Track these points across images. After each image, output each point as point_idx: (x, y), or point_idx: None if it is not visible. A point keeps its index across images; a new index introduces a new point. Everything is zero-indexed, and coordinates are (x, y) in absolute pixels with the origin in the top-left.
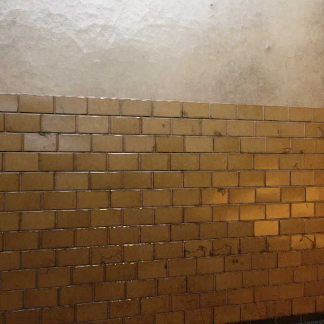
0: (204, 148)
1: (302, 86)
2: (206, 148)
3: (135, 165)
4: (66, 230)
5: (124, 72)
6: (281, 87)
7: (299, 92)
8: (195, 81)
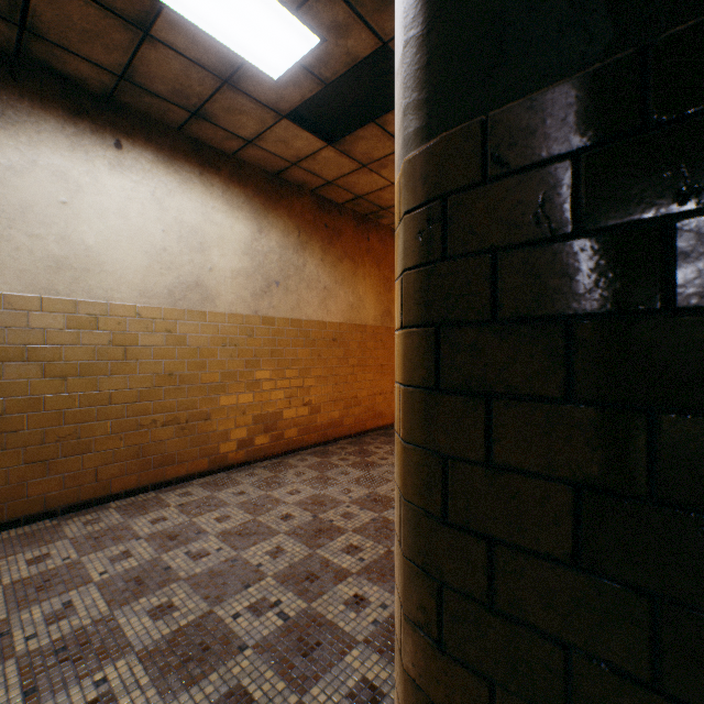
0: (158, 342)
1: (237, 299)
2: (159, 343)
3: (93, 356)
4: (17, 415)
5: (81, 277)
6: (221, 298)
7: (235, 303)
8: (150, 289)
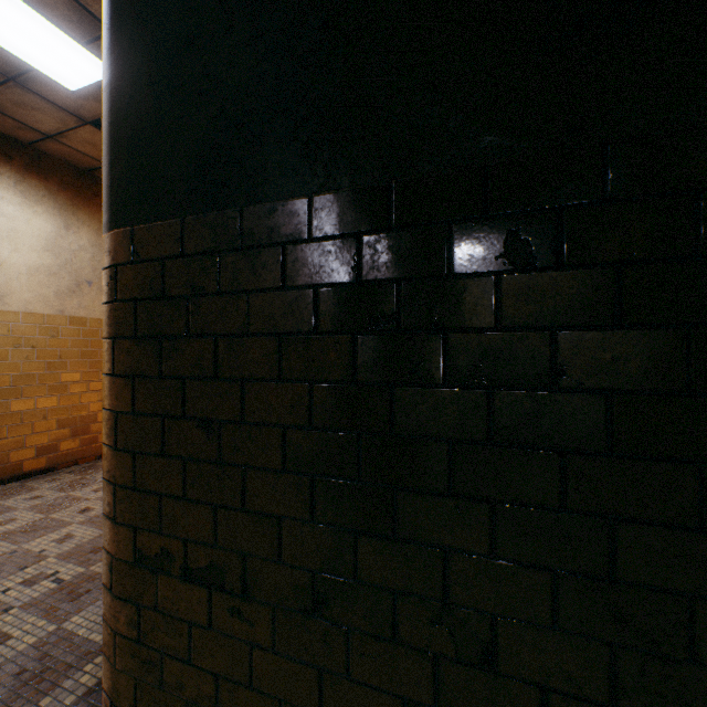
0: None
1: (36, 297)
2: None
3: None
4: None
5: None
6: (14, 296)
7: (33, 301)
8: None
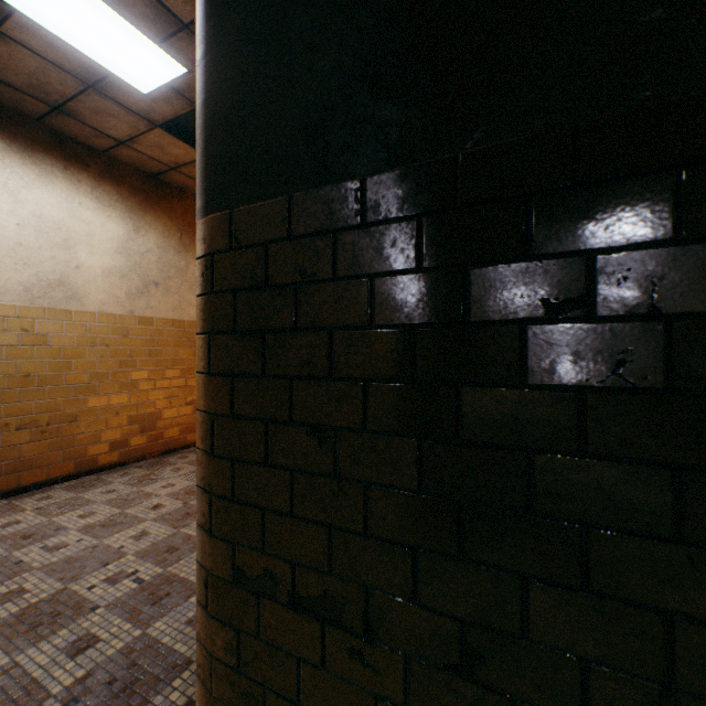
0: (11, 342)
1: (110, 298)
2: (13, 342)
3: None
4: None
5: None
6: (90, 297)
7: (107, 302)
8: (1, 285)
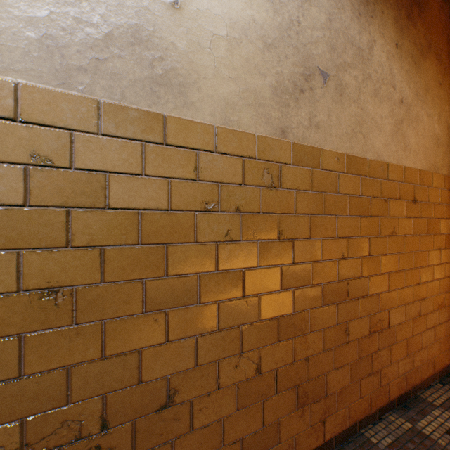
0: None
1: (241, 93)
2: (4, 194)
3: None
4: None
5: None
6: (202, 86)
7: (236, 103)
8: None
